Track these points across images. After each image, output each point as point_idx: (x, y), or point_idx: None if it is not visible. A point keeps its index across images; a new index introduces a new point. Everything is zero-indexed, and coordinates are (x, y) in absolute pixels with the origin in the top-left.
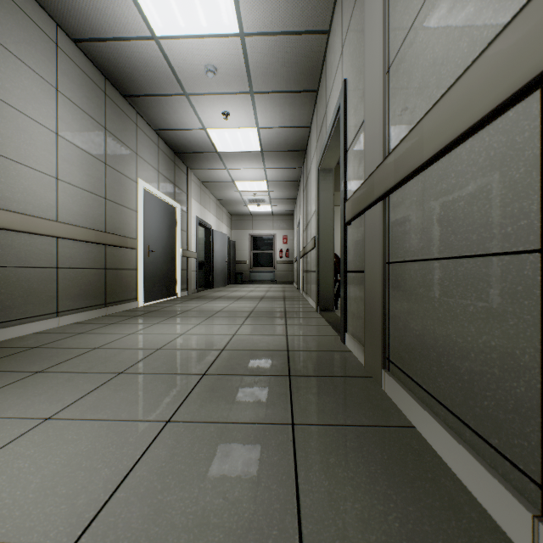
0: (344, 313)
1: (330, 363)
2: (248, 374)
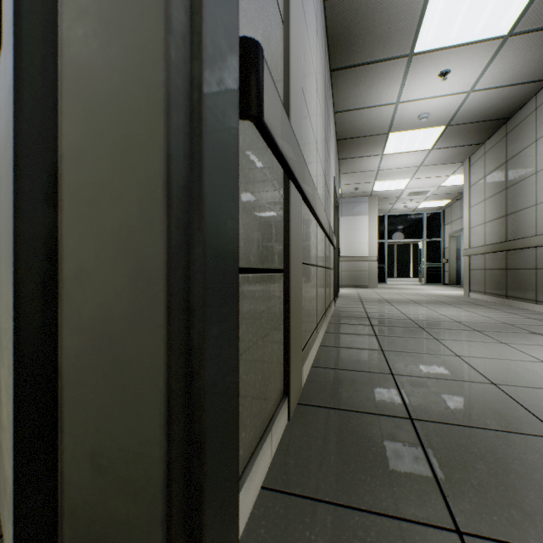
0: (237, 432)
1: (341, 438)
2: (482, 428)
